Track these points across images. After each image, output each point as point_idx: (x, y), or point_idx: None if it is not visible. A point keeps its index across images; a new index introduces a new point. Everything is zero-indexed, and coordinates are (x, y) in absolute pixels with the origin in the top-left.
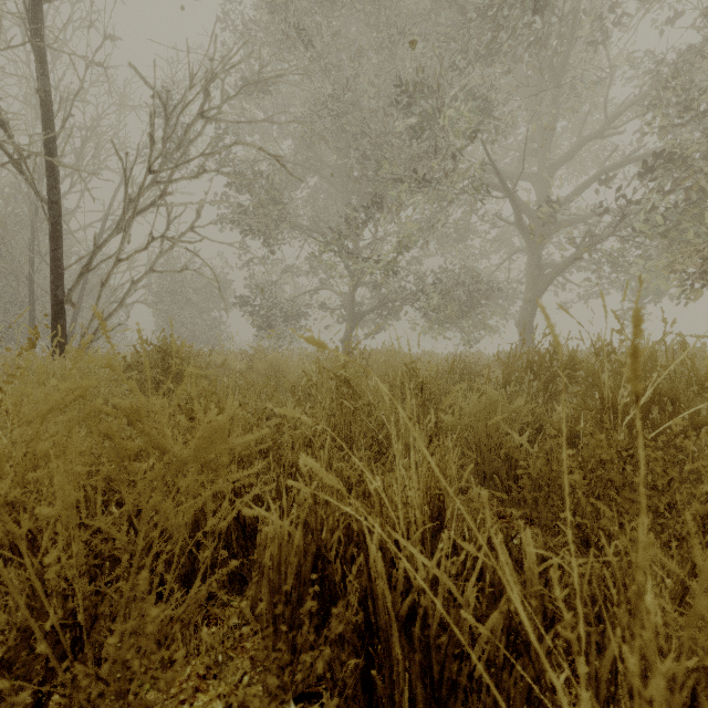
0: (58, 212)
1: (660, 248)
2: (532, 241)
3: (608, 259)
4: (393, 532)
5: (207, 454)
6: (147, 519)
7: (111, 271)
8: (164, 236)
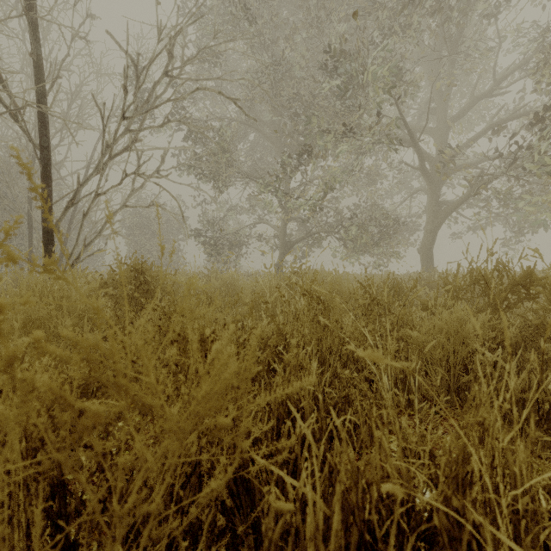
0: (48, 156)
1: (548, 185)
2: (432, 183)
3: (497, 196)
4: (496, 531)
5: (219, 417)
6: (122, 531)
7: (91, 204)
8: (135, 172)
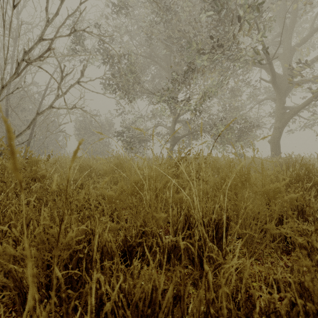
0: None
1: None
2: (280, 92)
3: None
4: None
5: None
6: None
7: None
8: (23, 59)
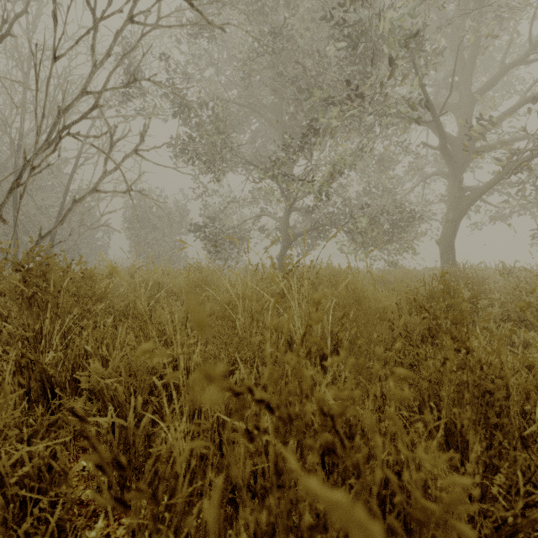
0: None
1: None
2: (455, 165)
3: (536, 178)
4: None
5: None
6: None
7: (27, 181)
8: (69, 132)
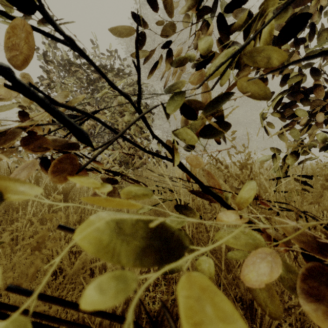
0: None
1: None
2: None
3: None
4: None
5: None
6: None
7: None
8: None
